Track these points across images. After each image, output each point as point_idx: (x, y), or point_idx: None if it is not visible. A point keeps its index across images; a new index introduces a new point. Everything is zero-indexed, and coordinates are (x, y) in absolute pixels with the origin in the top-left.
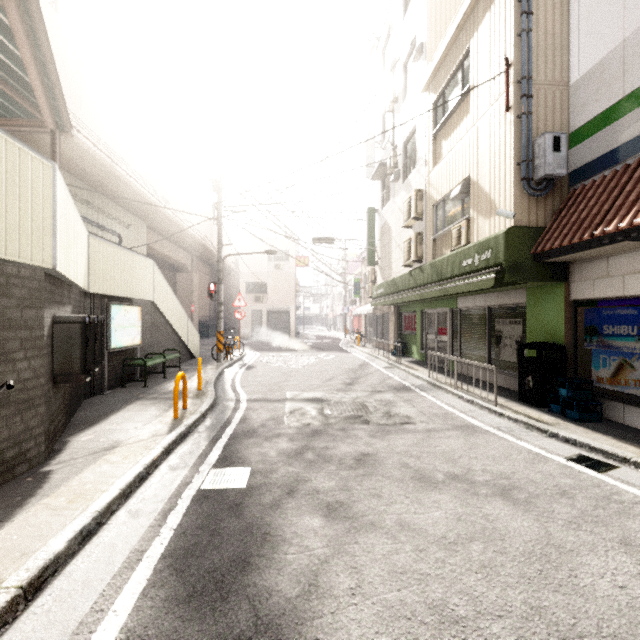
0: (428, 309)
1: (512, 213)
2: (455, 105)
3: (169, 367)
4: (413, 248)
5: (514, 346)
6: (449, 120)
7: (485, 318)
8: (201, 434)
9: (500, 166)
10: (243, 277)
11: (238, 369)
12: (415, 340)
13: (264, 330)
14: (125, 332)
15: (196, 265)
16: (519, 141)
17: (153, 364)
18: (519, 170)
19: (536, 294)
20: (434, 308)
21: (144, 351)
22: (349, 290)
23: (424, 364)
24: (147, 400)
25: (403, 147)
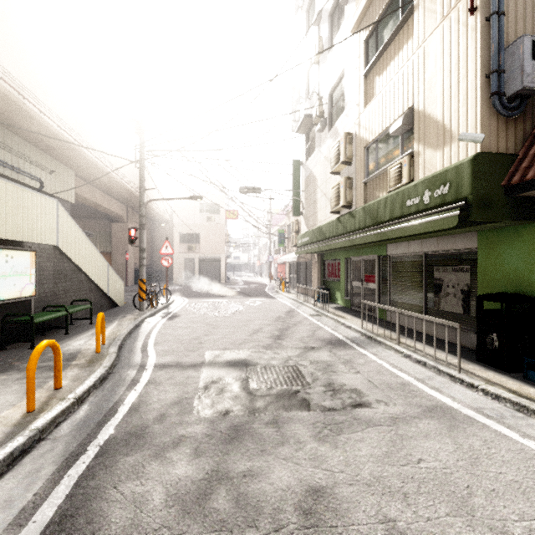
0: (353, 256)
1: (481, 135)
2: (393, 32)
3: (78, 319)
4: (342, 193)
5: (459, 296)
6: (384, 53)
7: (420, 265)
8: (56, 444)
9: (459, 84)
10: (177, 228)
11: (160, 319)
12: (339, 287)
13: (196, 276)
14: (7, 282)
15: (132, 216)
16: (487, 49)
17: (46, 319)
18: (487, 84)
19: (492, 237)
20: (360, 255)
21: (43, 303)
22: (274, 241)
23: (350, 311)
24: (17, 372)
25: (329, 96)
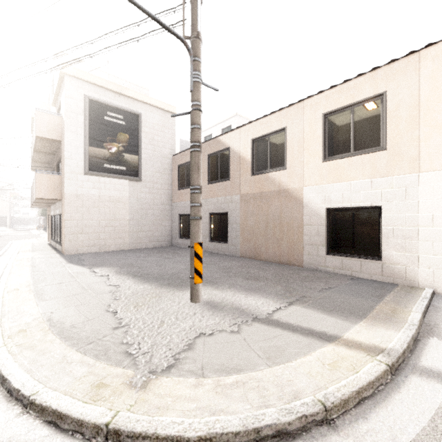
0: None
1: None
2: None
3: None
4: None
5: None
6: None
7: None
8: None
9: None
10: None
11: None
12: None
13: None
14: None
15: None
16: None
17: None
18: None
19: None
20: None
21: None
22: None
23: None
24: None
25: None
